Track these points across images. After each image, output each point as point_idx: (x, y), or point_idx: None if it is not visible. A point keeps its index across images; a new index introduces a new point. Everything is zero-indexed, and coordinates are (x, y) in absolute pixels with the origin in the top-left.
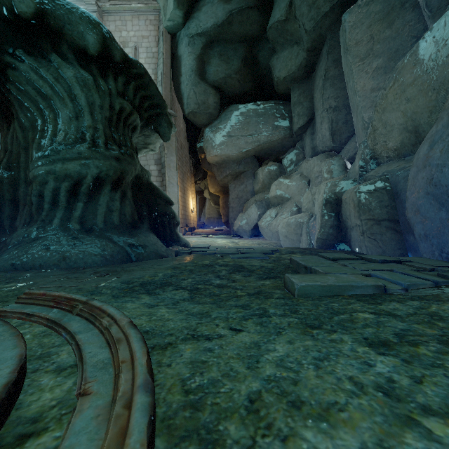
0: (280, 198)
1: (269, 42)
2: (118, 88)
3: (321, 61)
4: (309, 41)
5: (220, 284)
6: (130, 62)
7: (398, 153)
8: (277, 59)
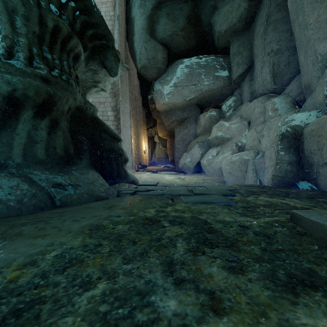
0: (220, 138)
1: None
2: (51, 2)
3: (262, 9)
4: None
5: None
6: None
7: None
8: (218, 15)
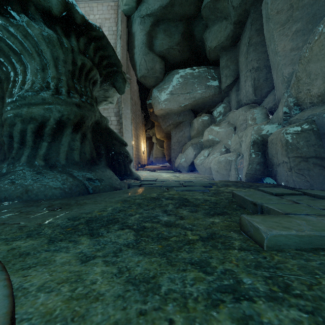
0: (211, 141)
1: (202, 19)
2: (79, 47)
3: (245, 31)
4: (235, 16)
5: (168, 222)
6: (90, 25)
7: (321, 99)
8: (209, 33)
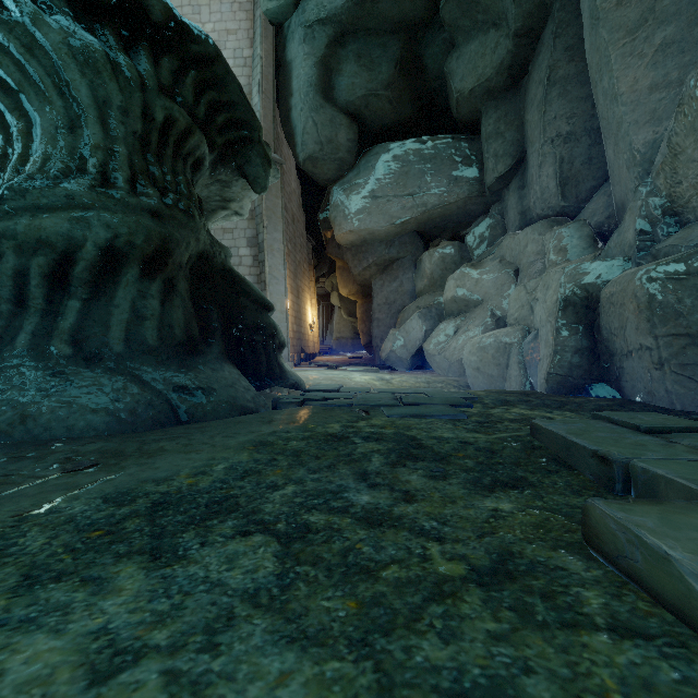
0: (462, 301)
1: (443, 29)
2: (161, 79)
3: (541, 53)
4: (518, 17)
5: (372, 509)
6: (187, 29)
7: None
8: (458, 59)
